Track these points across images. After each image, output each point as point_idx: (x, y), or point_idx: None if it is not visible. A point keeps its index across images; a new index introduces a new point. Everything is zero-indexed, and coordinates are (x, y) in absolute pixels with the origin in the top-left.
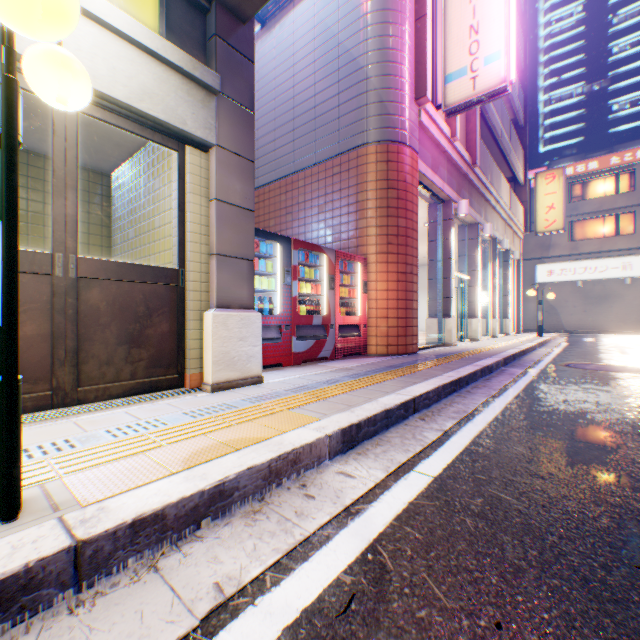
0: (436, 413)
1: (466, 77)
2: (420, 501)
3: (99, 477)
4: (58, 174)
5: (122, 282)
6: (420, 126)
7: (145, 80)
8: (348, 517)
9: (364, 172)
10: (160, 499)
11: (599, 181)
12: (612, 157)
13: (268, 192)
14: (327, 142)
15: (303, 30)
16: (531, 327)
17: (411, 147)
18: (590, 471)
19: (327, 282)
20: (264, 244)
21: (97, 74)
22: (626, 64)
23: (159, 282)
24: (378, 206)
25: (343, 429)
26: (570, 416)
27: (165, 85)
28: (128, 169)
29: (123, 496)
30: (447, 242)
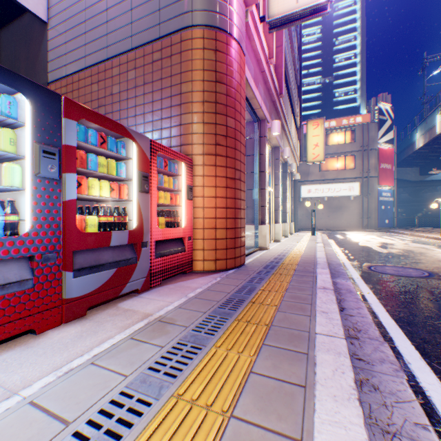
0: None
1: None
2: None
3: None
4: None
5: None
6: (246, 30)
7: None
8: None
9: (189, 59)
10: None
11: (336, 134)
12: (343, 120)
13: (78, 81)
14: (146, 23)
15: None
16: (298, 227)
17: (240, 44)
18: None
19: (137, 182)
20: None
21: None
22: (342, 70)
23: None
24: (205, 100)
25: None
26: None
27: None
28: None
29: None
30: (262, 157)
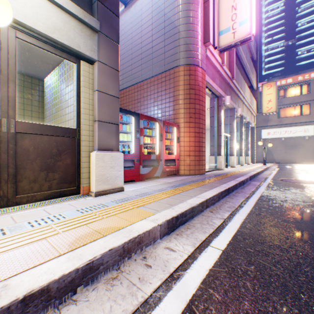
0: (218, 208)
1: (230, 32)
2: (216, 268)
3: (12, 258)
4: (3, 73)
5: (43, 135)
6: (206, 57)
7: (56, 21)
8: (172, 281)
9: (177, 80)
10: (47, 277)
11: (292, 88)
12: (299, 76)
13: (128, 91)
14: (158, 65)
15: (146, 8)
16: (259, 160)
17: (202, 68)
18: (313, 245)
19: (158, 137)
20: (125, 116)
21: (26, 15)
22: (304, 32)
23: (65, 136)
24: (185, 98)
25: (168, 220)
26: (291, 209)
27: (68, 25)
28: (52, 76)
29: (23, 274)
30: (219, 117)
